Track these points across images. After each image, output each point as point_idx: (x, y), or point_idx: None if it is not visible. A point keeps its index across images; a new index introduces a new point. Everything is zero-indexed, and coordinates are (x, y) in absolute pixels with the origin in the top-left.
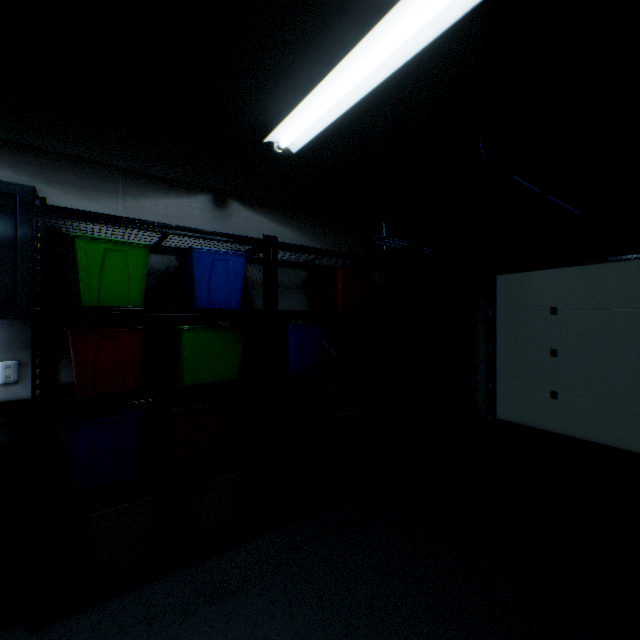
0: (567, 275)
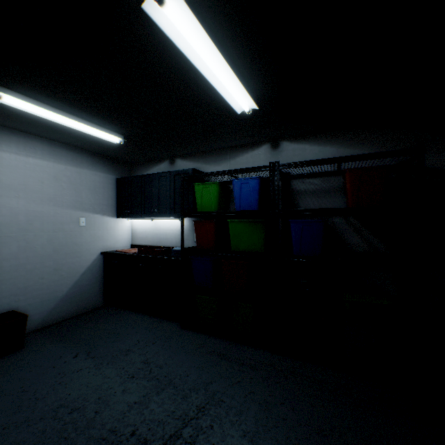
0: None
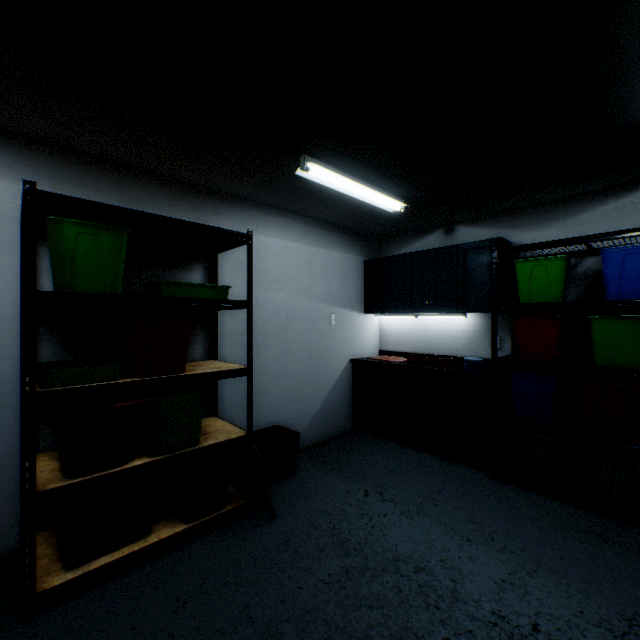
0: None
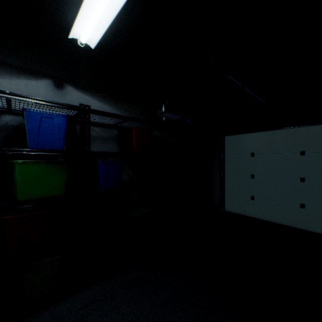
0: (259, 136)
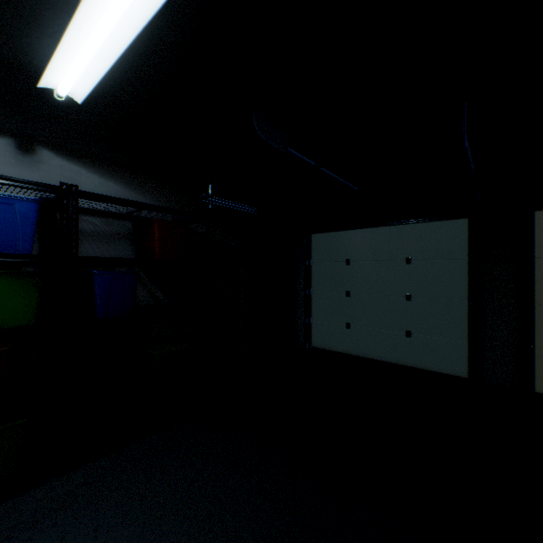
0: (356, 235)
